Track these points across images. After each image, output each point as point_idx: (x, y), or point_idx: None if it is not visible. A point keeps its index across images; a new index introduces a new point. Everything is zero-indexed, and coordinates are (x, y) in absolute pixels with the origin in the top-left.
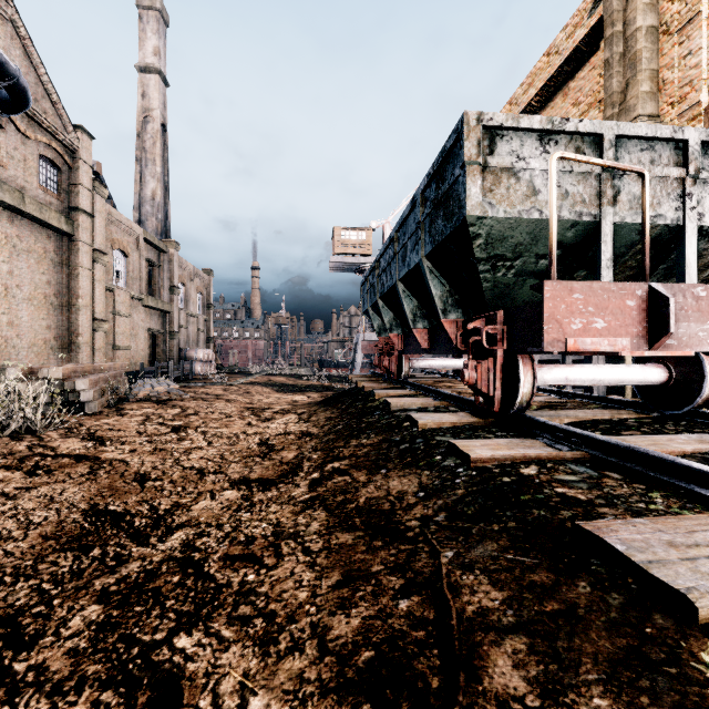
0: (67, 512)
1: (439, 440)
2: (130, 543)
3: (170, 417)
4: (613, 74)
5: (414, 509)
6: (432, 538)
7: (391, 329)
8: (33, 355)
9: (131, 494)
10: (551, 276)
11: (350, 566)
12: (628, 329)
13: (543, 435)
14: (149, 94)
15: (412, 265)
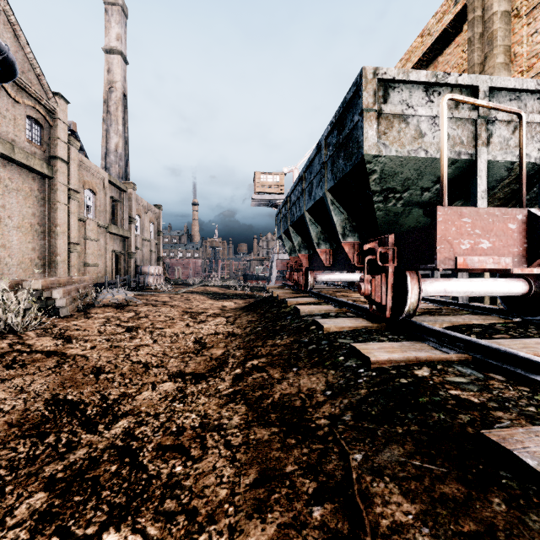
0: (32, 401)
1: (341, 342)
2: (80, 430)
3: (125, 319)
4: (474, 50)
5: (323, 407)
6: (341, 439)
7: (300, 250)
8: (21, 270)
9: (87, 385)
10: (442, 202)
11: (266, 464)
12: (510, 249)
13: (430, 339)
14: (113, 70)
15: (317, 198)
